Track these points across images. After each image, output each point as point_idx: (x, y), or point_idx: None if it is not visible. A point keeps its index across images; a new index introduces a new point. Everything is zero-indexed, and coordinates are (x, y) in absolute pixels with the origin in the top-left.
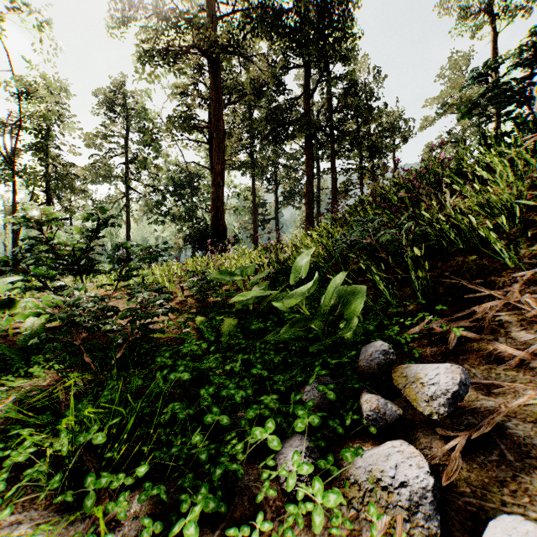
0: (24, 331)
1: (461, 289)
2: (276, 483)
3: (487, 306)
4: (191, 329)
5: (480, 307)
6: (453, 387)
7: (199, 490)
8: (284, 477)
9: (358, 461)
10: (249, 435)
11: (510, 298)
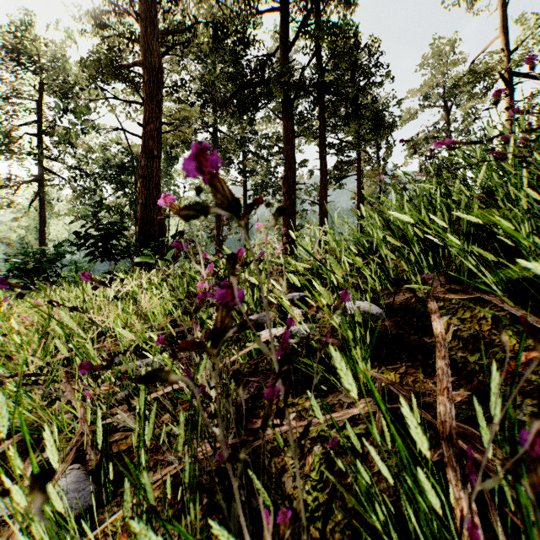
0: None
1: None
2: None
3: None
4: None
5: None
6: None
7: None
8: None
9: None
10: None
11: None
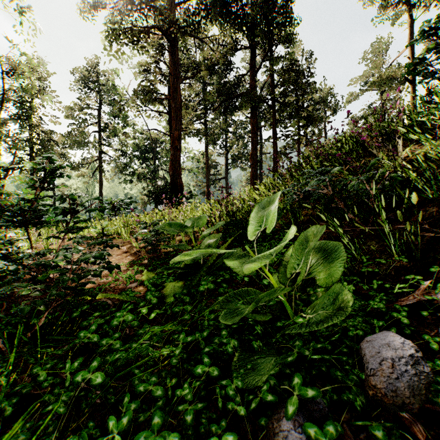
0: None
1: None
2: None
3: None
4: (139, 283)
5: None
6: None
7: None
8: None
9: None
10: None
11: None
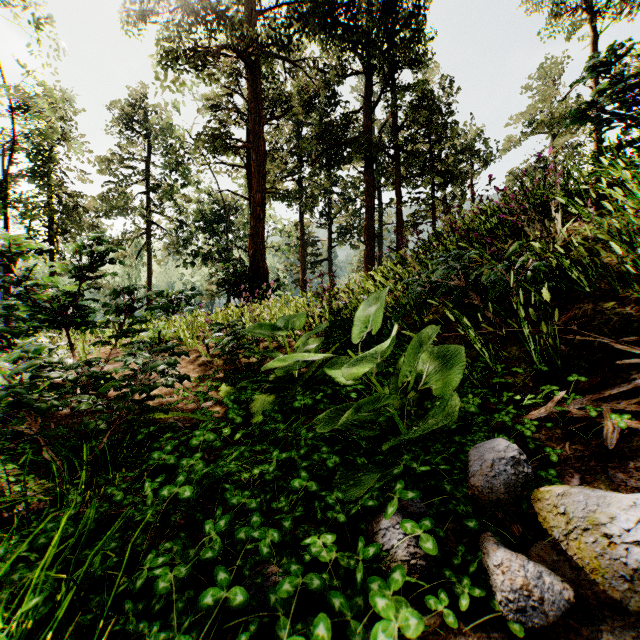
0: None
1: (599, 349)
2: None
3: None
4: (214, 402)
5: None
6: None
7: None
8: None
9: None
10: (283, 626)
11: None
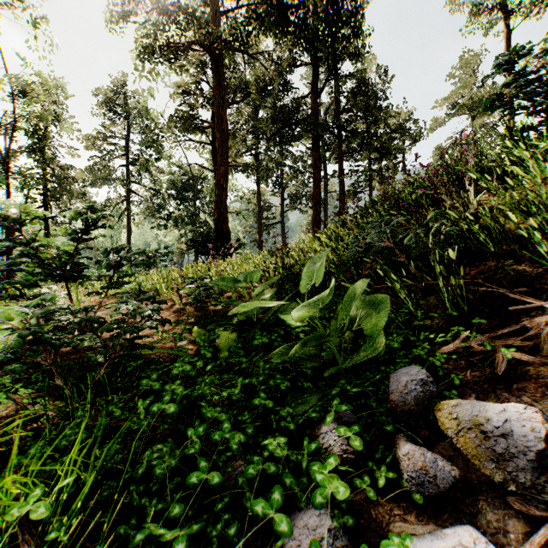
0: None
1: (499, 298)
2: None
3: (540, 321)
4: (188, 342)
5: (531, 322)
6: (536, 443)
7: None
8: None
9: None
10: (248, 500)
11: None
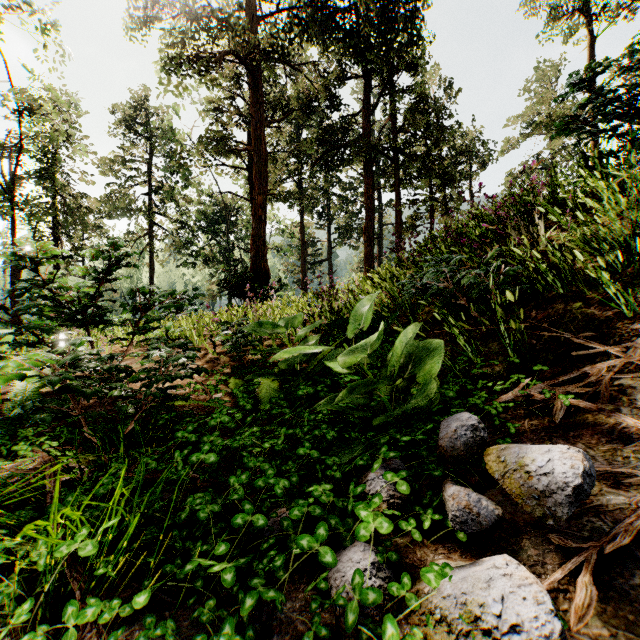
0: (14, 396)
1: (564, 344)
2: (330, 614)
3: (602, 367)
4: (224, 394)
5: (593, 368)
6: (574, 479)
7: (221, 628)
8: (341, 607)
9: (446, 586)
10: (293, 541)
11: (632, 356)
